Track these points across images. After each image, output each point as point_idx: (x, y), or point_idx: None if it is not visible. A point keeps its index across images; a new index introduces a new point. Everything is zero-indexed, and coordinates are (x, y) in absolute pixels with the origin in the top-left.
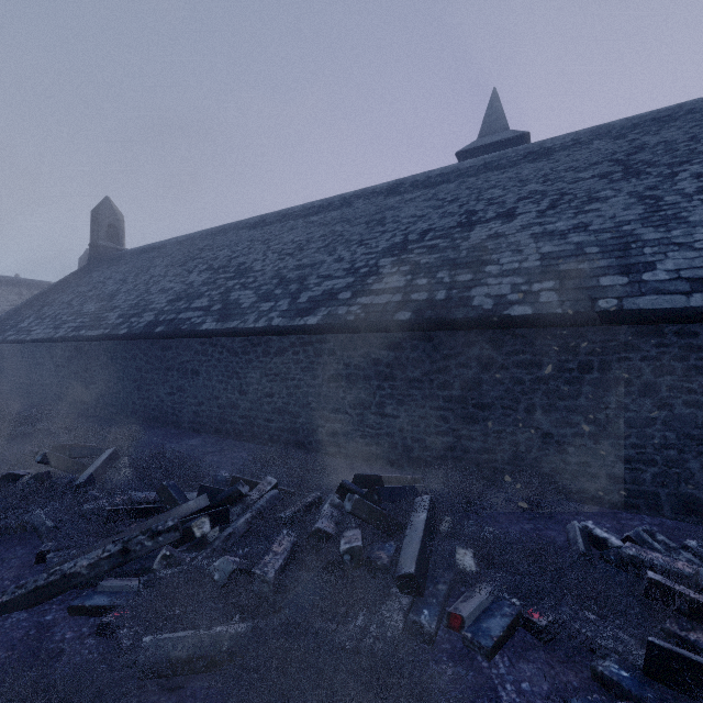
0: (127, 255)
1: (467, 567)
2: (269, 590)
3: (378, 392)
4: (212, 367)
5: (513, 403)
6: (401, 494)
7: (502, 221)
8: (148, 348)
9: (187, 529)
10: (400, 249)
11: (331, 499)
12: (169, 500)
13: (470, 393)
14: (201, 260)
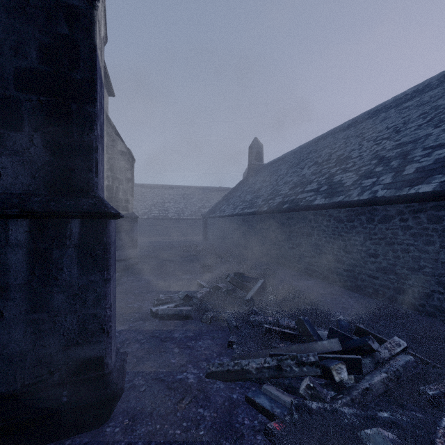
0: (265, 166)
1: None
2: None
3: None
4: (321, 231)
5: None
6: None
7: None
8: (279, 218)
9: (325, 368)
10: None
11: None
12: (305, 332)
13: None
14: (309, 160)
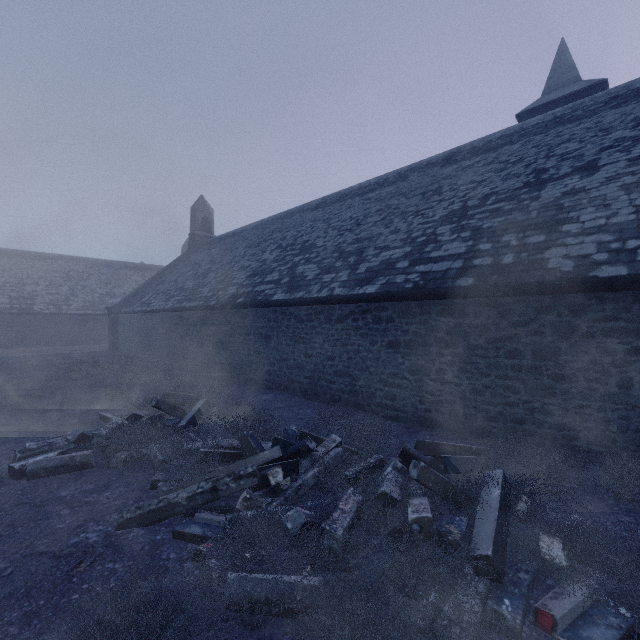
0: (216, 241)
1: (554, 558)
2: (338, 547)
3: (437, 359)
4: (282, 332)
5: (601, 376)
6: (468, 466)
7: (580, 175)
8: (231, 316)
9: (263, 477)
10: (459, 216)
11: (393, 462)
12: (249, 448)
13: (545, 363)
14: (272, 241)
